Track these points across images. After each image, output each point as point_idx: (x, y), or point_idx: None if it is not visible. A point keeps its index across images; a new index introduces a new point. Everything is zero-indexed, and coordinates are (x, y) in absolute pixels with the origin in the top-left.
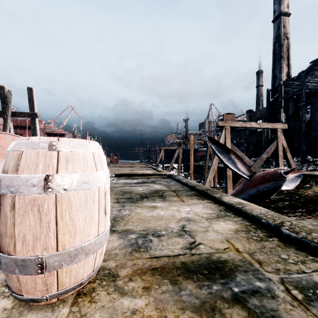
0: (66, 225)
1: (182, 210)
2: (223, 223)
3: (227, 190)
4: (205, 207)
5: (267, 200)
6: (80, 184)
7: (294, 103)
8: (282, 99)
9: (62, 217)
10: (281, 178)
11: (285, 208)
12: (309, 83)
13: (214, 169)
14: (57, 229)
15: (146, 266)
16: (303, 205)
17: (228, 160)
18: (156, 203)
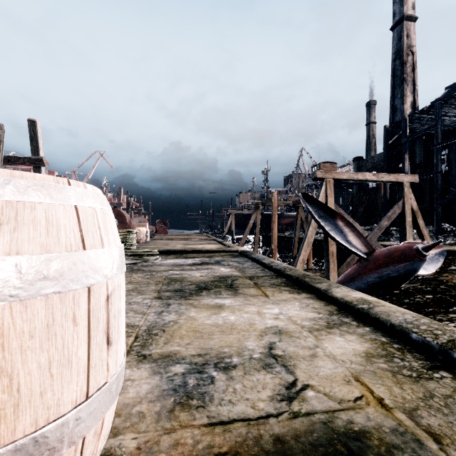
0: None
1: (266, 313)
2: (341, 340)
3: (329, 274)
4: (304, 307)
5: (396, 292)
6: (32, 283)
7: (423, 146)
8: (407, 140)
9: None
10: (418, 257)
11: (428, 305)
12: (446, 116)
13: (310, 243)
14: None
15: (200, 448)
16: None
17: (334, 229)
18: (222, 299)
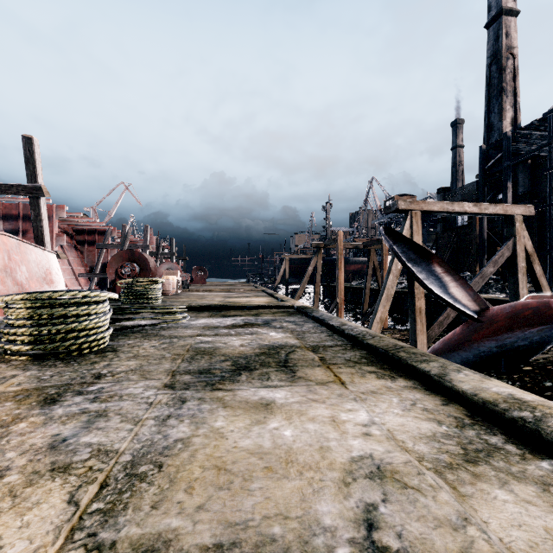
0: None
1: (347, 423)
2: (509, 498)
3: (415, 337)
4: (409, 407)
5: (526, 370)
6: None
7: (528, 173)
8: (510, 164)
9: None
10: None
11: None
12: None
13: (390, 296)
14: None
15: None
16: None
17: (429, 277)
18: (271, 390)
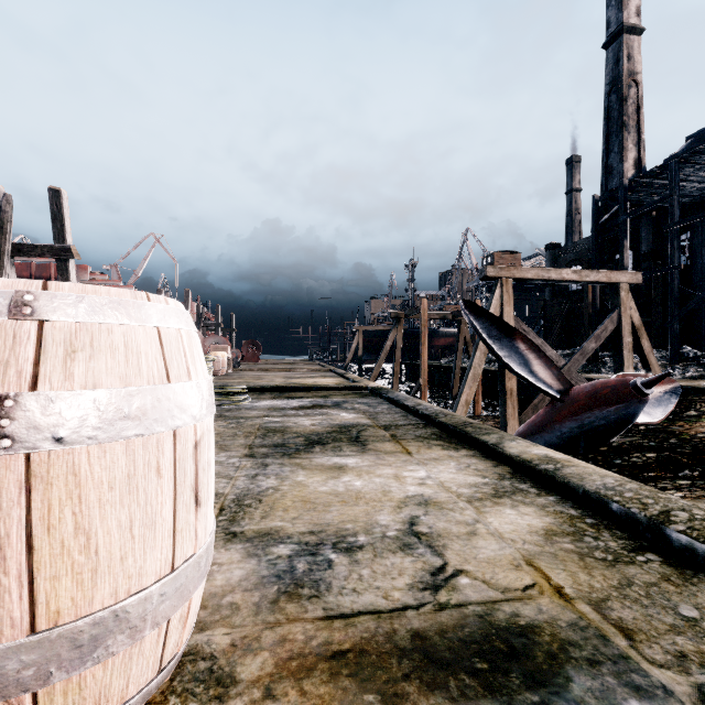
0: (63, 550)
1: (408, 477)
2: (513, 513)
3: (506, 422)
4: (463, 468)
5: (603, 449)
6: (112, 423)
7: (652, 227)
8: (627, 219)
9: (51, 527)
10: (637, 397)
11: (649, 468)
12: (688, 182)
13: (478, 376)
14: (32, 564)
15: (314, 645)
16: (692, 461)
17: (512, 354)
18: (343, 458)
